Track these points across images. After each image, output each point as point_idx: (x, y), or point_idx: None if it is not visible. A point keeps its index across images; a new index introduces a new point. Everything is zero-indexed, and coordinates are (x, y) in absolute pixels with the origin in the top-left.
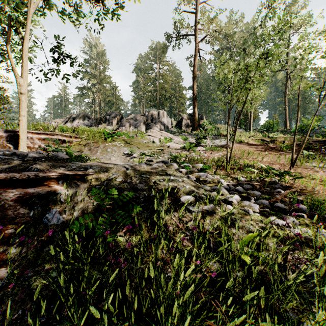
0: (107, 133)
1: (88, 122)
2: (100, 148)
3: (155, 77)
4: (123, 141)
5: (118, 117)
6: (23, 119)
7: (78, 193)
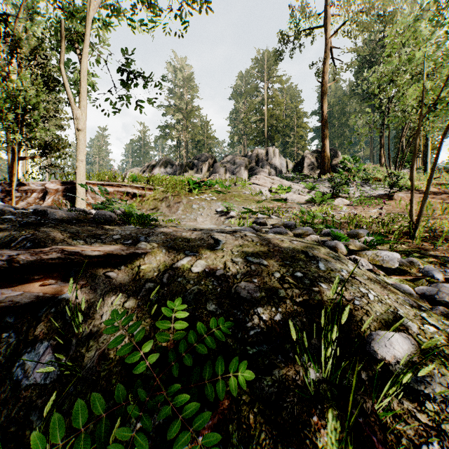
0: (193, 182)
1: (171, 170)
2: (182, 204)
3: (261, 101)
4: (215, 193)
5: (210, 162)
6: (80, 166)
7: (98, 304)
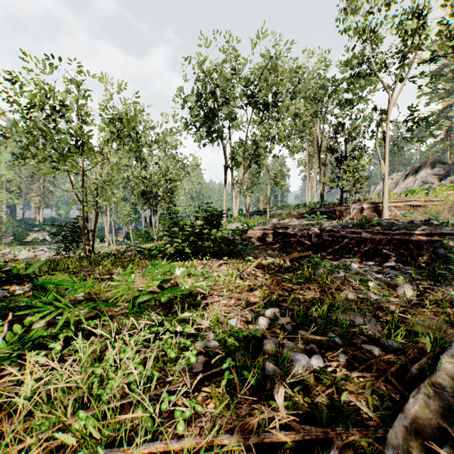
0: None
1: (440, 170)
2: None
3: None
4: None
5: None
6: (384, 194)
7: (453, 241)
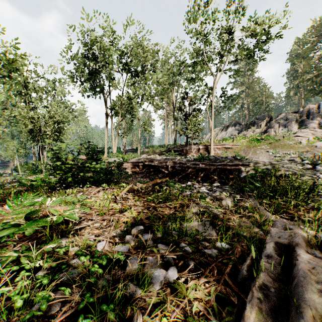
0: (256, 140)
1: (238, 127)
2: (251, 151)
3: (318, 59)
4: (269, 144)
5: (267, 119)
6: (211, 140)
7: (248, 169)
